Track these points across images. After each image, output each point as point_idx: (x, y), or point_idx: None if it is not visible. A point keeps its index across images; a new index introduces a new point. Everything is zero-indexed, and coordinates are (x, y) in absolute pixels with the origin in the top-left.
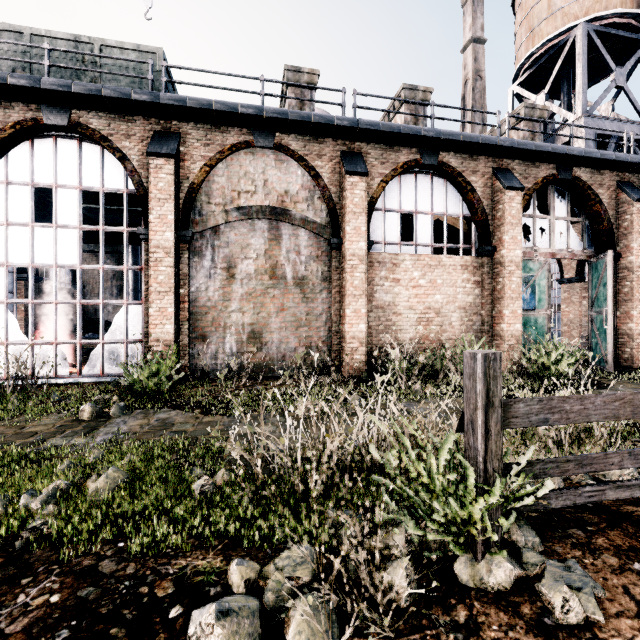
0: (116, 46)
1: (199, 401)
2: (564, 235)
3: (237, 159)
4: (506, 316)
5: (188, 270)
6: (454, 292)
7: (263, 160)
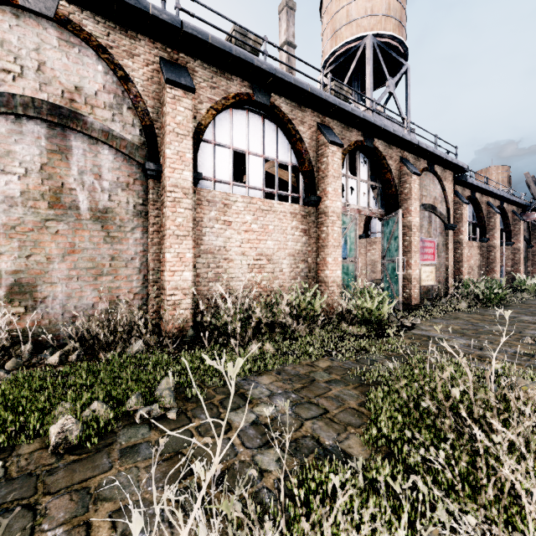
0: None
1: None
2: (366, 195)
3: None
4: (330, 263)
5: None
6: (284, 239)
7: (36, 32)
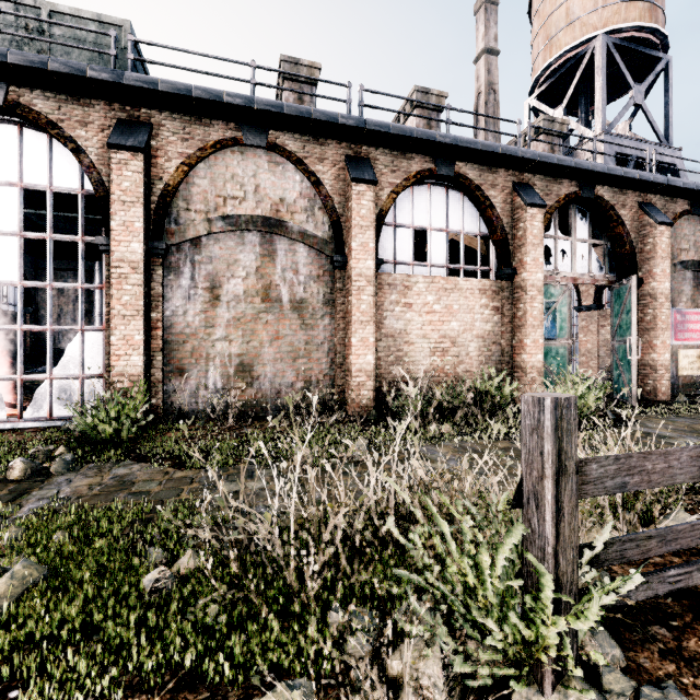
0: (70, 13)
1: (172, 450)
2: (586, 258)
3: (222, 158)
4: (527, 346)
5: (161, 290)
6: (471, 319)
7: (254, 161)
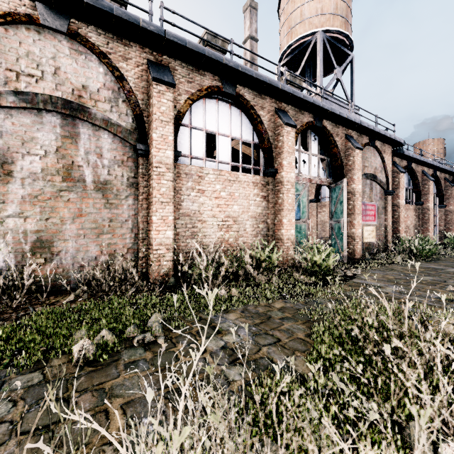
0: None
1: None
2: (316, 167)
3: (15, 33)
4: (285, 224)
5: None
6: (248, 204)
7: (53, 44)
